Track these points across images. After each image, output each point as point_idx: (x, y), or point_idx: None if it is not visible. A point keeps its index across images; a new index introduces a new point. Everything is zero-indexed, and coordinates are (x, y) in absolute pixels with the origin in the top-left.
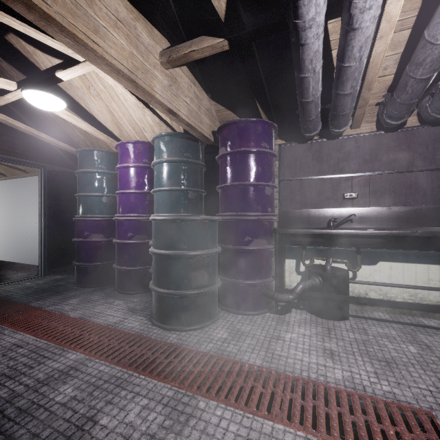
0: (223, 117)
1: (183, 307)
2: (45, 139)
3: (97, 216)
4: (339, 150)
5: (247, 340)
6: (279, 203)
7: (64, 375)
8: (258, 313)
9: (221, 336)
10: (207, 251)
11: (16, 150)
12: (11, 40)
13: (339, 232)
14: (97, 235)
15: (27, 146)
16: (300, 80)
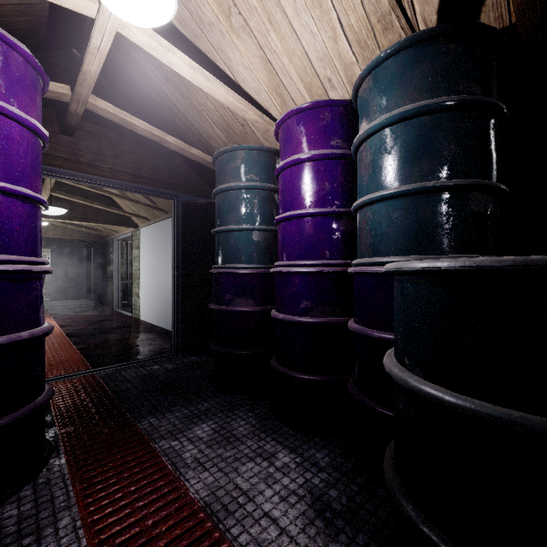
0: None
1: None
2: (171, 144)
3: (244, 266)
4: None
5: None
6: None
7: None
8: None
9: None
10: None
11: (142, 173)
12: None
13: None
14: (244, 300)
15: (156, 166)
16: None
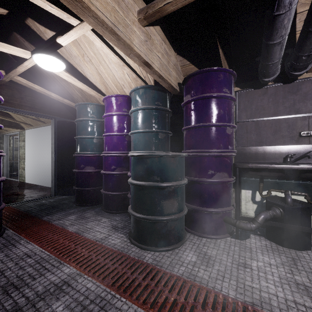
0: (186, 71)
1: (156, 231)
2: (54, 97)
3: (89, 153)
4: (296, 92)
5: (216, 266)
6: (235, 142)
7: (58, 289)
8: (220, 237)
9: (190, 259)
10: (177, 183)
11: (36, 106)
12: (29, 24)
13: (302, 167)
14: (89, 167)
15: (43, 103)
16: (272, 20)
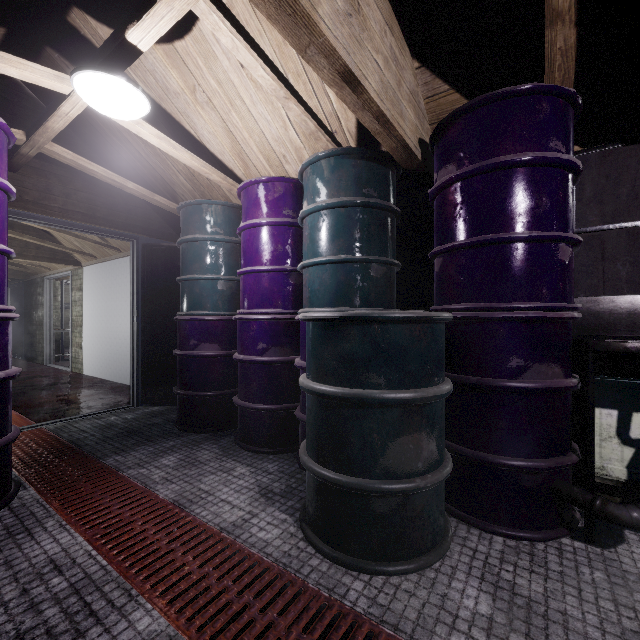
0: (439, 110)
1: (375, 518)
2: (133, 190)
3: (209, 313)
4: None
5: (556, 638)
6: None
7: None
8: (544, 537)
9: (474, 607)
10: (430, 393)
11: (97, 213)
12: (76, 23)
13: None
14: (209, 345)
15: (112, 206)
16: None
